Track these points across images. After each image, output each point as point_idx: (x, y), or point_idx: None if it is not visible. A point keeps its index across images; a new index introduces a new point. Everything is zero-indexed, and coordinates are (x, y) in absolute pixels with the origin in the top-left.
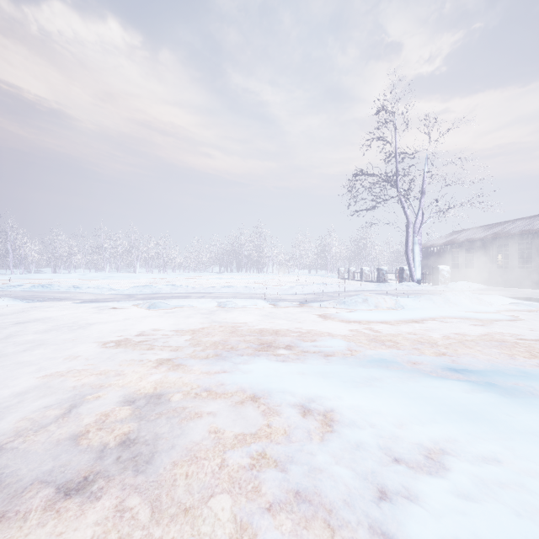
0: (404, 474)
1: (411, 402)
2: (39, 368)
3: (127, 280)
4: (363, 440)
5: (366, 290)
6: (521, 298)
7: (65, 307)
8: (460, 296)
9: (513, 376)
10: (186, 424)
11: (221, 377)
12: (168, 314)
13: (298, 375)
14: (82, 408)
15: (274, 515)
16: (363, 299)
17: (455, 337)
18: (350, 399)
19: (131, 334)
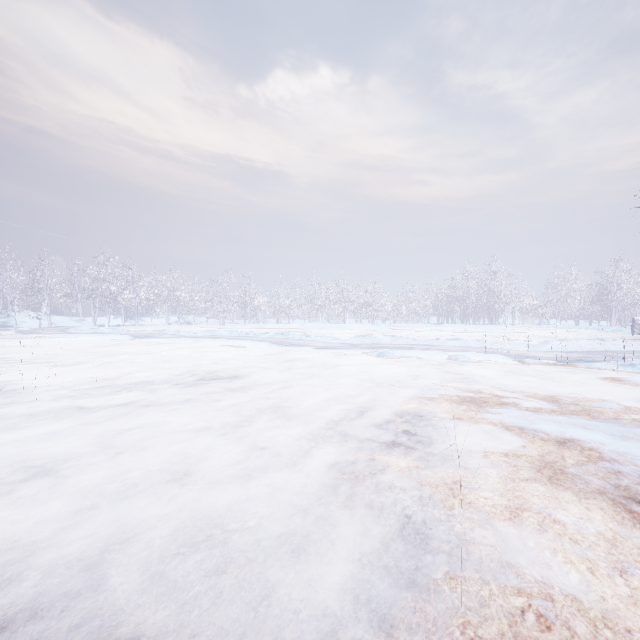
0: None
1: None
2: (324, 389)
3: (341, 331)
4: (622, 468)
5: None
6: None
7: (308, 352)
8: None
9: None
10: (449, 434)
11: (469, 412)
12: (397, 363)
13: (552, 421)
14: (369, 414)
15: (531, 482)
16: None
17: None
18: (615, 445)
19: (374, 375)
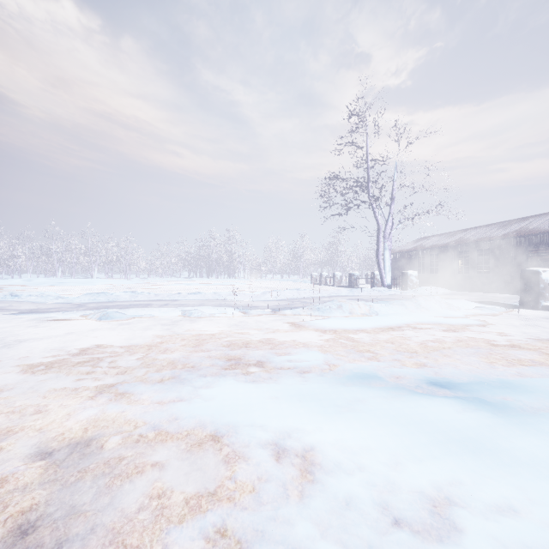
0: (410, 547)
1: (402, 432)
2: None
3: (81, 287)
4: (353, 493)
5: (339, 295)
6: (484, 302)
7: None
8: (430, 301)
9: (499, 390)
10: (119, 486)
11: (175, 409)
12: (122, 326)
13: (271, 400)
14: None
15: None
16: (337, 305)
17: (432, 345)
18: (333, 431)
19: (71, 353)
